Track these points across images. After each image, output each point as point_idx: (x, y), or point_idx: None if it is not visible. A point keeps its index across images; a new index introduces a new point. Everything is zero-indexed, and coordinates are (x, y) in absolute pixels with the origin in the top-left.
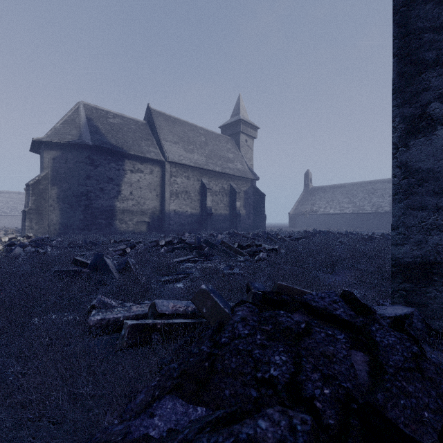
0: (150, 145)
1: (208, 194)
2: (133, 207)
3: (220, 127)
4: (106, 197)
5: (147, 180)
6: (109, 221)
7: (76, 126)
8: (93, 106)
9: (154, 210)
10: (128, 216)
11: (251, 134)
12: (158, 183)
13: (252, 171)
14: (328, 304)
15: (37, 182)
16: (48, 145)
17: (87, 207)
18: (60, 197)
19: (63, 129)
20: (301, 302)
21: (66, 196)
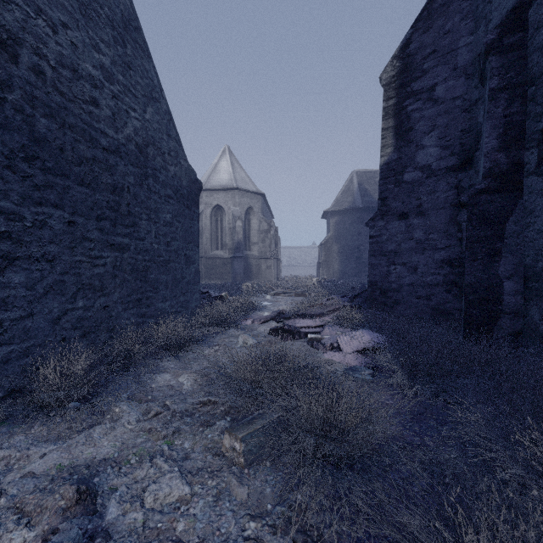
0: None
1: None
2: None
3: None
4: None
5: None
6: None
7: (350, 193)
8: (363, 171)
9: None
10: None
11: None
12: None
13: None
14: None
15: (326, 241)
16: (332, 213)
17: (358, 258)
18: (340, 251)
19: (342, 198)
20: None
21: (343, 250)
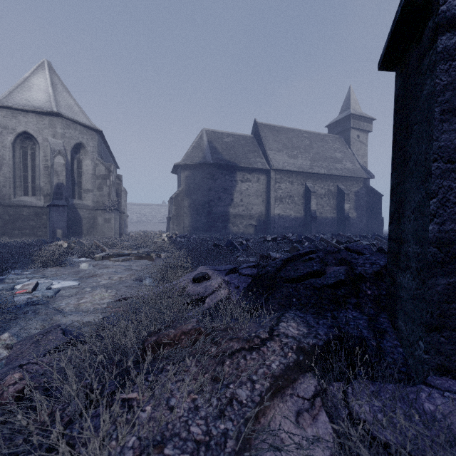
0: (257, 156)
1: (312, 197)
2: (243, 212)
3: (327, 126)
4: (222, 204)
5: (254, 188)
6: (224, 224)
7: (201, 149)
8: (212, 131)
9: (260, 214)
10: (239, 220)
11: (364, 128)
12: (264, 189)
13: (365, 169)
14: (360, 249)
15: (177, 195)
16: (183, 167)
17: (209, 213)
18: (191, 206)
19: (192, 153)
20: (345, 248)
21: (194, 205)
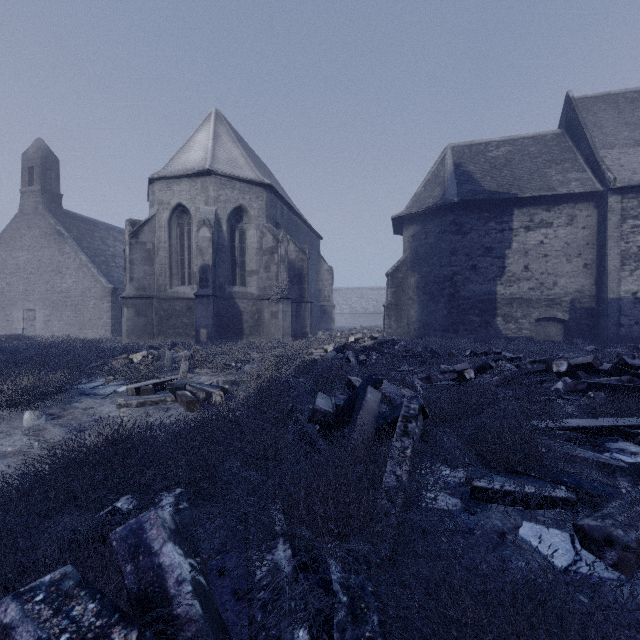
0: (568, 170)
1: None
2: (531, 292)
3: None
4: (480, 280)
5: (559, 238)
6: (484, 318)
7: (439, 182)
8: (464, 145)
9: (576, 295)
10: (519, 309)
11: None
12: (588, 239)
13: None
14: None
15: (396, 269)
16: (407, 220)
17: (452, 297)
18: (420, 286)
19: (424, 192)
20: None
21: (426, 283)
